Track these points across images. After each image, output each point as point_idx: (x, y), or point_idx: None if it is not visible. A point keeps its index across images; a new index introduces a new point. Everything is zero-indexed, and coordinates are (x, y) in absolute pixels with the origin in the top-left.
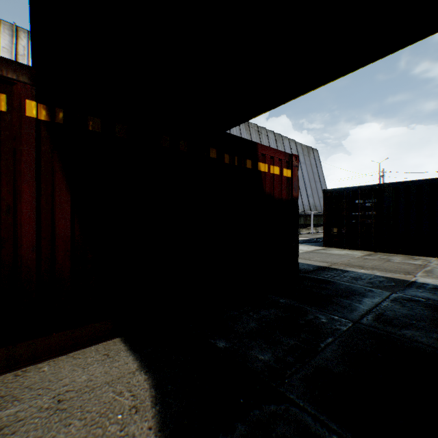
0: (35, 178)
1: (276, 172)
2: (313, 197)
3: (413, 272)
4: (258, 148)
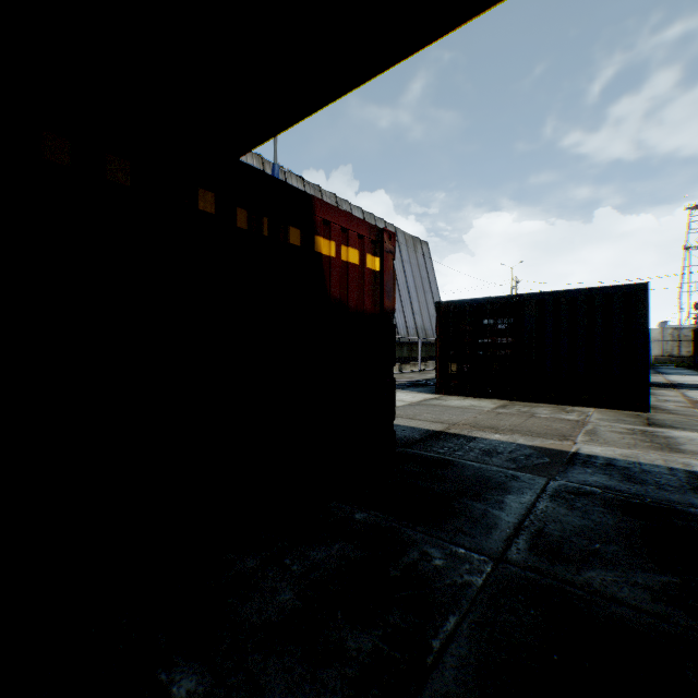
0: None
1: (352, 259)
2: (421, 315)
3: (570, 434)
4: (315, 208)
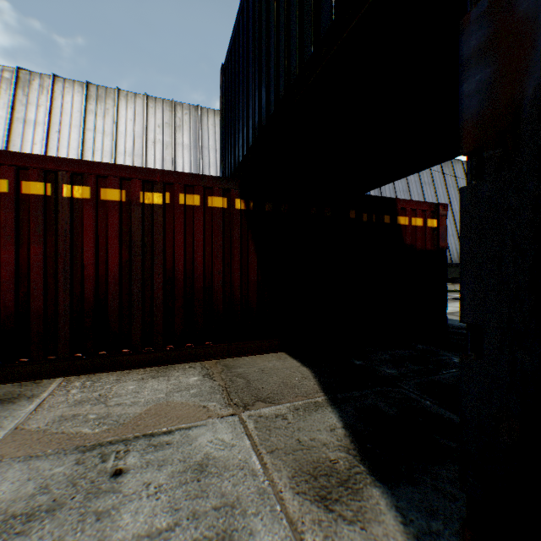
0: (239, 245)
1: (417, 223)
2: None
3: None
4: (397, 203)
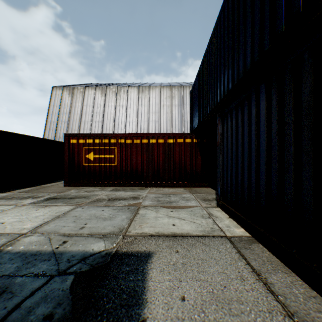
0: (195, 153)
1: None
2: None
3: None
4: None
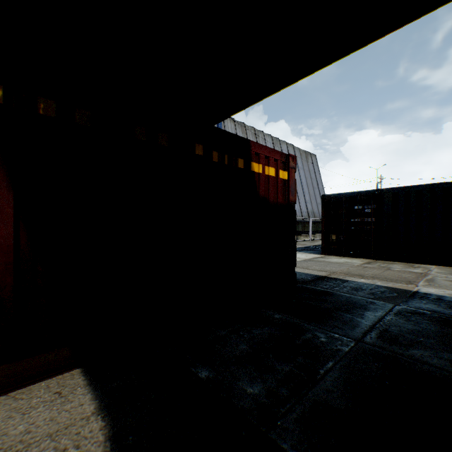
0: None
1: (271, 173)
2: (311, 203)
3: (414, 281)
4: (251, 147)
